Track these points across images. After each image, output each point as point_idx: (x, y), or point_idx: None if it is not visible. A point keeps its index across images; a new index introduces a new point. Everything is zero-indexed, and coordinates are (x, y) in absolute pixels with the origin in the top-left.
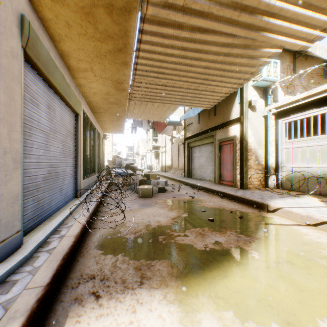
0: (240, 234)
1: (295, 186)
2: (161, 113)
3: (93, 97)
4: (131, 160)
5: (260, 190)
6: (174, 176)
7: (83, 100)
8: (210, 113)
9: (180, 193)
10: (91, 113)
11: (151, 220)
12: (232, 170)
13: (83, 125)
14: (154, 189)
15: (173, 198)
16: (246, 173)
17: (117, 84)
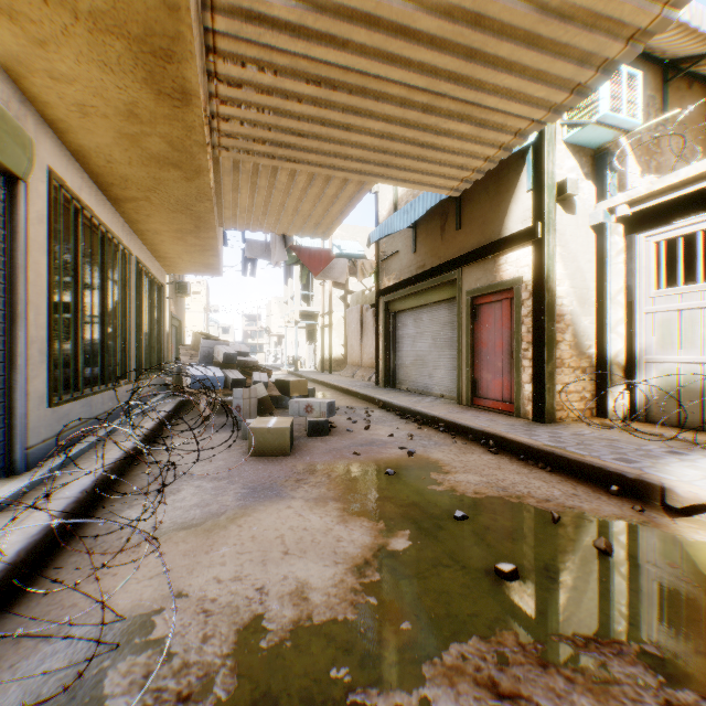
0: (678, 681)
1: (690, 415)
2: (317, 210)
3: (86, 129)
4: (243, 345)
5: (593, 427)
6: (352, 384)
7: (48, 139)
8: (445, 223)
9: (372, 437)
10: (103, 200)
11: (271, 586)
12: (509, 371)
13: (51, 223)
14: (299, 423)
15: (355, 457)
16: (550, 379)
17: (152, 63)
